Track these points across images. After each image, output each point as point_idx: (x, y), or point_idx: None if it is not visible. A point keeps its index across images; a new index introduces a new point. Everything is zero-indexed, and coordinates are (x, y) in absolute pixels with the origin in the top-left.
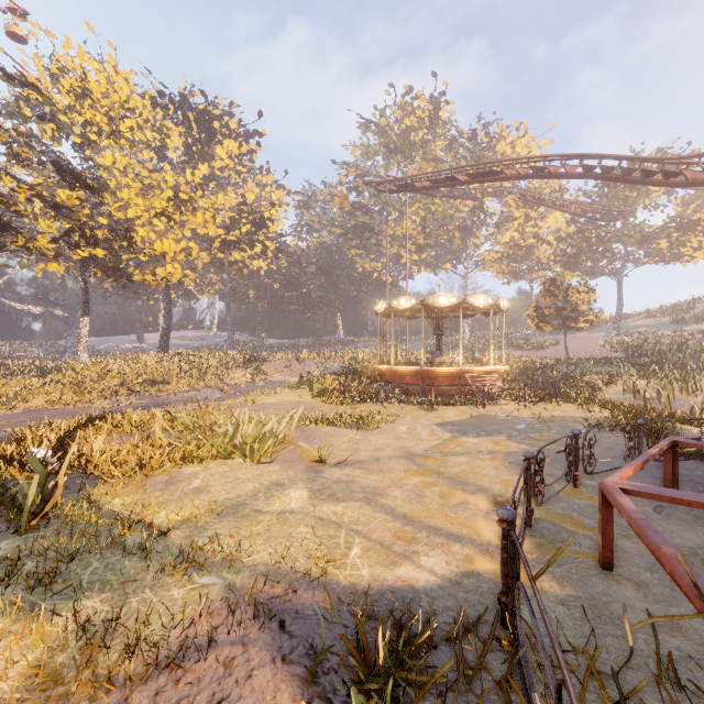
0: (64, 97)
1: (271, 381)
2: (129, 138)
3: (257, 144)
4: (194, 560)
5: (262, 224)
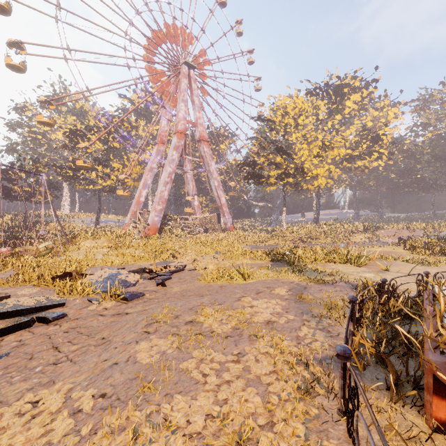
0: (278, 119)
1: (382, 241)
2: (302, 124)
3: (374, 87)
4: (331, 275)
5: (377, 140)
